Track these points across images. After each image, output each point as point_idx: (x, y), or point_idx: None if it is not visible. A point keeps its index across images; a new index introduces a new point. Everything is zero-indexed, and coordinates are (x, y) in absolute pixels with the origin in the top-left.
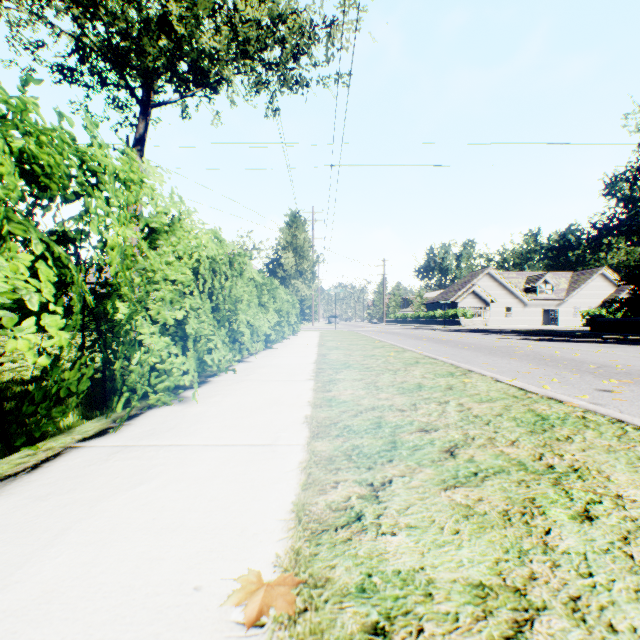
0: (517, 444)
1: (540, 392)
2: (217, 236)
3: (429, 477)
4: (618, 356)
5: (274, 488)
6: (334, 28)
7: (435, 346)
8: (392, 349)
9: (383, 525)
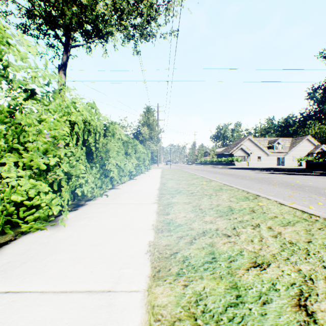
0: None
1: (319, 215)
2: (93, 107)
3: None
4: None
5: None
6: (169, 5)
7: (226, 177)
8: (203, 180)
9: None
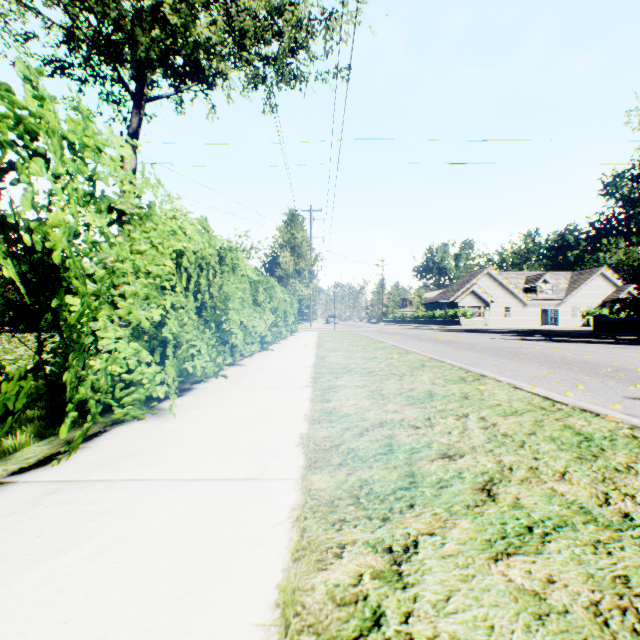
0: (569, 478)
1: (569, 402)
2: (204, 226)
3: (468, 536)
4: (632, 358)
5: (253, 557)
6: (333, 20)
7: (438, 347)
8: (394, 351)
9: (416, 638)
